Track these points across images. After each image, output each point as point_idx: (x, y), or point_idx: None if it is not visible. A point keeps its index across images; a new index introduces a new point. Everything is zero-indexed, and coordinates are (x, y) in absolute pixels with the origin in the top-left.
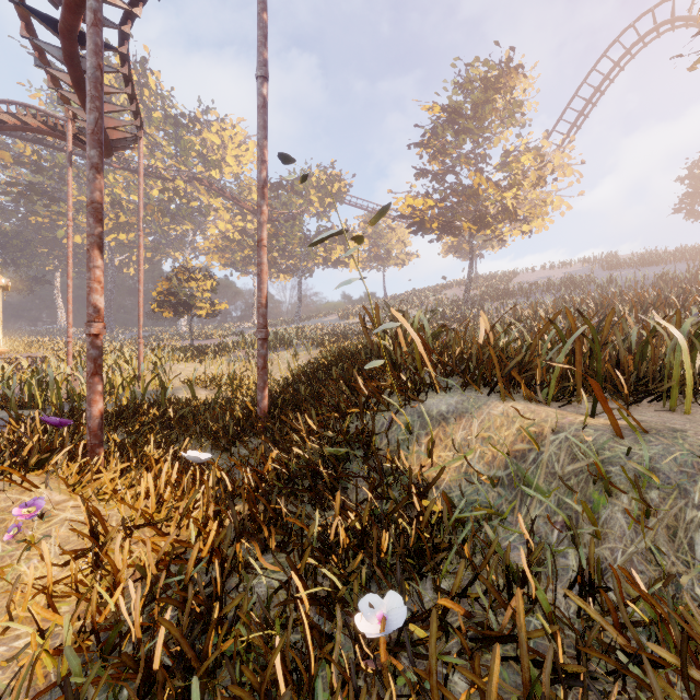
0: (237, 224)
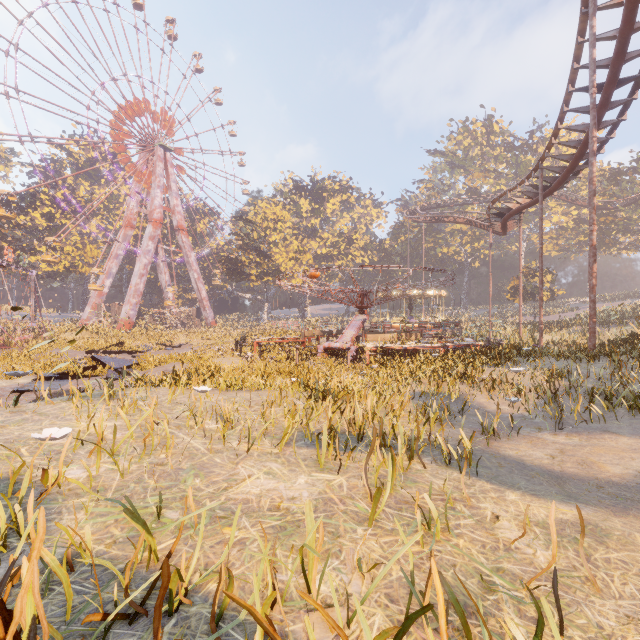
0: (571, 216)
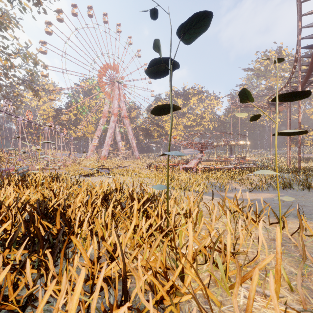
0: None
